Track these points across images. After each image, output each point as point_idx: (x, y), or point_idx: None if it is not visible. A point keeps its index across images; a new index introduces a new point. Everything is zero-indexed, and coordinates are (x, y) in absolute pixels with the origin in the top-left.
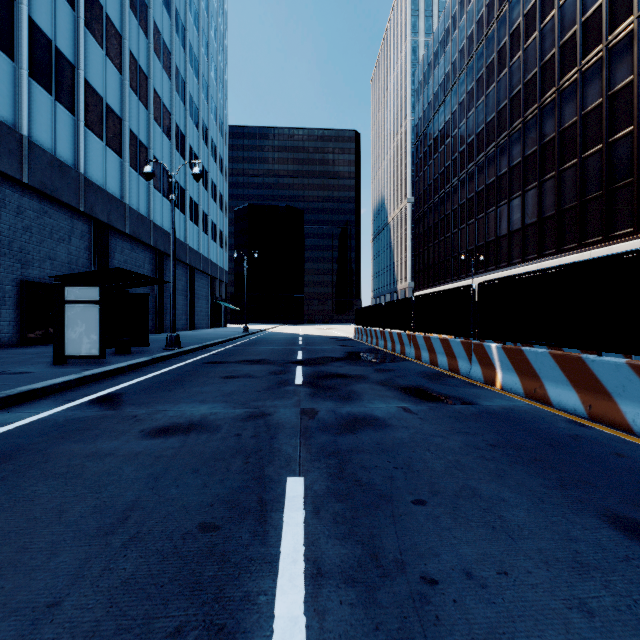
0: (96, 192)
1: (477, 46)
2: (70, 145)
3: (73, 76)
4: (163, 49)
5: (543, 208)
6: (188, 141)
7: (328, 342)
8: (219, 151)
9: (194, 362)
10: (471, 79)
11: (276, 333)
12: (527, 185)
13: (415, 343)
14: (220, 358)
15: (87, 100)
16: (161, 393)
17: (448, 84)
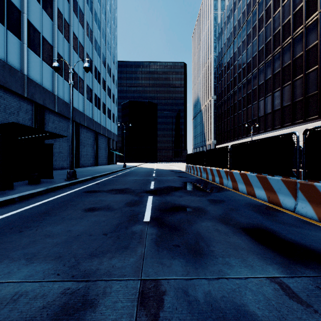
0: (35, 86)
1: (253, 8)
2: (17, 57)
3: (20, 17)
4: (79, 11)
5: (295, 96)
6: (94, 63)
7: (170, 174)
8: (112, 71)
9: (77, 191)
10: (249, 27)
11: (141, 168)
12: (284, 83)
13: (232, 177)
14: (98, 187)
15: (29, 32)
16: (6, 236)
17: (235, 32)
